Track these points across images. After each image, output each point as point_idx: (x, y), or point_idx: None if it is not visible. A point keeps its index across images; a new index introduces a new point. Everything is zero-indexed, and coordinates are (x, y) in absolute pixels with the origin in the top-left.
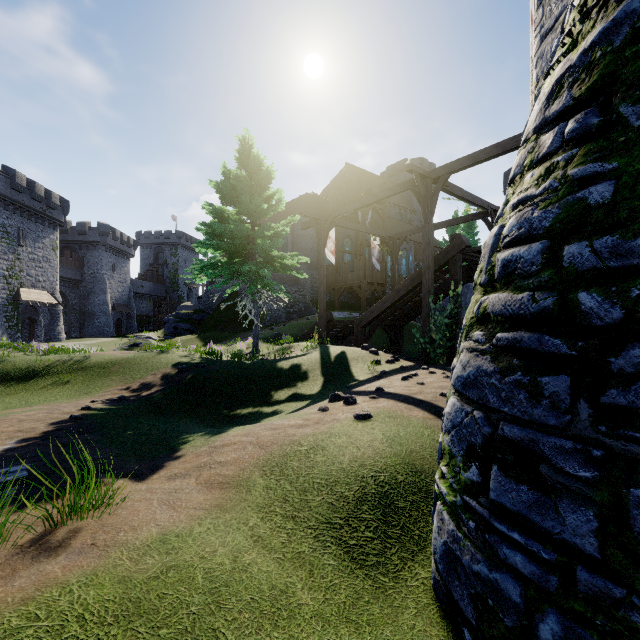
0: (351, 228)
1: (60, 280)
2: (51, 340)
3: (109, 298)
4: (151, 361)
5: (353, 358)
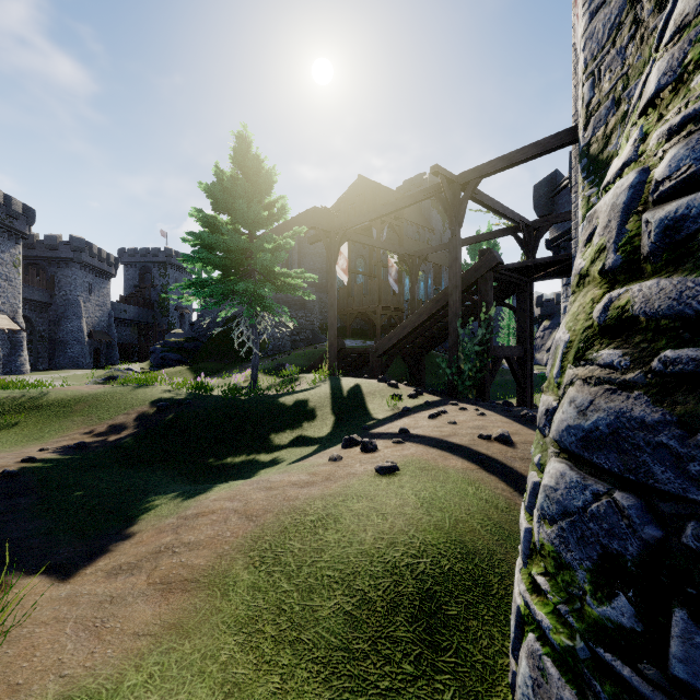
0: (366, 243)
1: (24, 302)
2: (12, 373)
3: (85, 324)
4: (125, 397)
5: (369, 392)
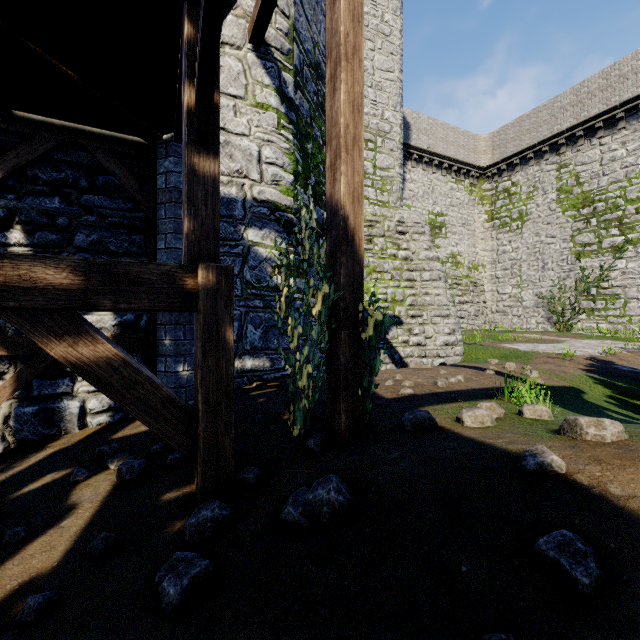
0: None
1: None
2: None
3: None
4: None
5: None
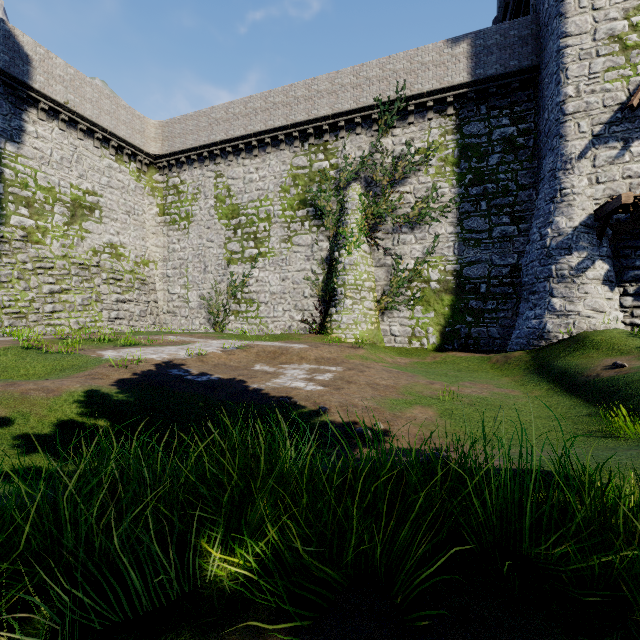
0: None
1: None
2: None
3: None
4: None
5: None
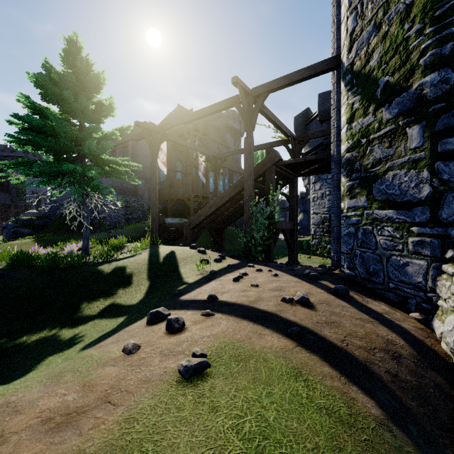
0: (181, 144)
1: None
2: None
3: None
4: None
5: (182, 258)
